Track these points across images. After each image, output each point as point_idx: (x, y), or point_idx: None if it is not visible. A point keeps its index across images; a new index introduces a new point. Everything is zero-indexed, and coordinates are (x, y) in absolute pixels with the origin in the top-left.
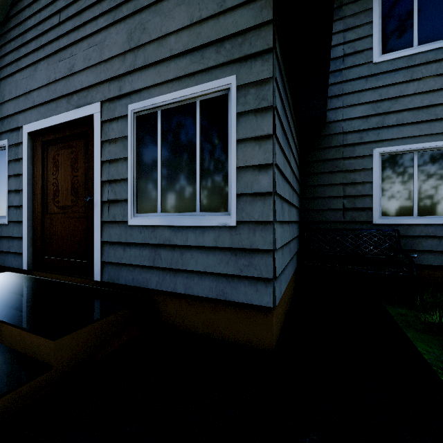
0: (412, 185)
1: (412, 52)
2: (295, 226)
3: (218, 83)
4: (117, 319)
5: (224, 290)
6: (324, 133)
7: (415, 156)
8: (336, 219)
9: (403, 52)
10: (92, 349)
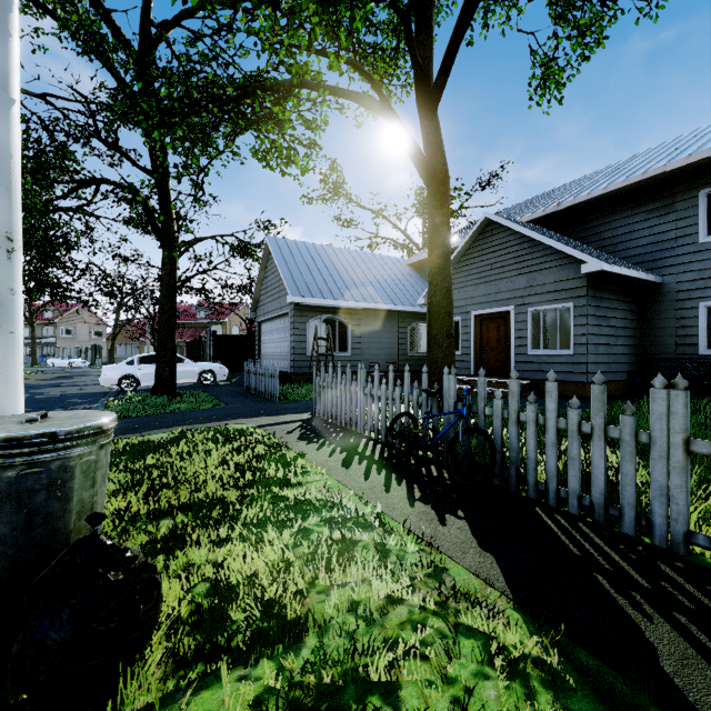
0: None
1: None
2: (624, 356)
3: (566, 304)
4: (527, 386)
5: (568, 377)
6: (660, 292)
7: None
8: (669, 351)
9: None
10: (522, 391)
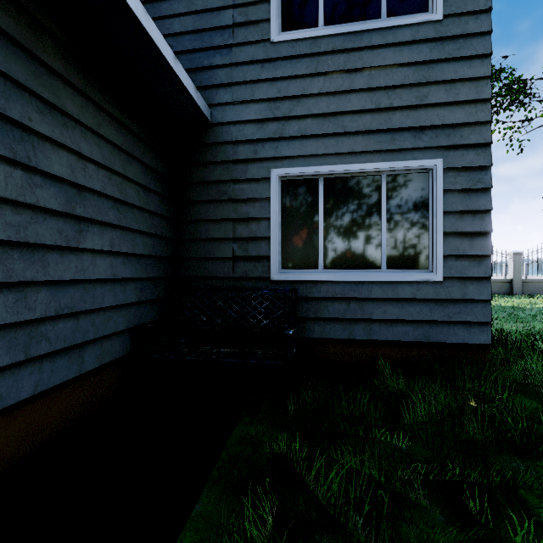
0: (318, 225)
1: (317, 33)
2: (118, 287)
3: None
4: None
5: None
6: (207, 141)
7: (321, 184)
8: (223, 272)
9: (306, 32)
10: None
